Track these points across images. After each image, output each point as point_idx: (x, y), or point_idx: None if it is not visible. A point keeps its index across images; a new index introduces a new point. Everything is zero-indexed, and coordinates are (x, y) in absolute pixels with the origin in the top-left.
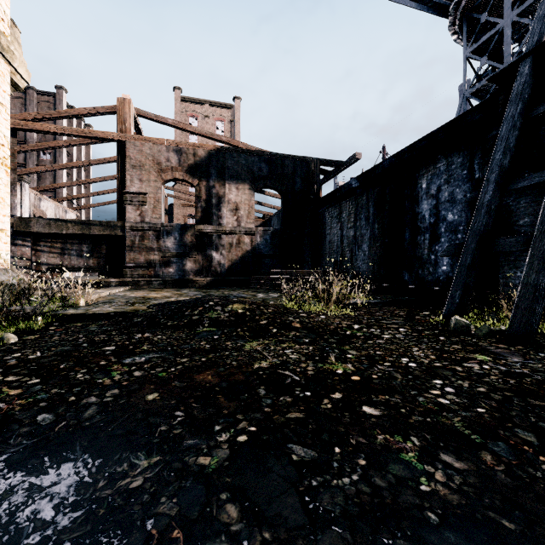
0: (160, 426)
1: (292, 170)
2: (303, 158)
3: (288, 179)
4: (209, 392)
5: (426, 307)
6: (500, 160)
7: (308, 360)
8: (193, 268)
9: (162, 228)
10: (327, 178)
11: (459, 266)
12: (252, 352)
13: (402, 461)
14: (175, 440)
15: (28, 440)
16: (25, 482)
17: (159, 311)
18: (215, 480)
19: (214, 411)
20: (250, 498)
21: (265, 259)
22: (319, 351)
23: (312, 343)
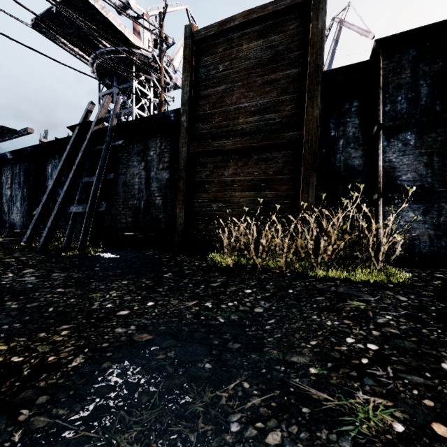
0: None
1: None
2: None
3: None
4: None
5: None
6: (59, 170)
7: None
8: None
9: None
10: (3, 139)
11: (34, 219)
12: None
13: None
14: None
15: None
16: None
17: None
18: None
19: None
20: None
21: None
22: None
23: None
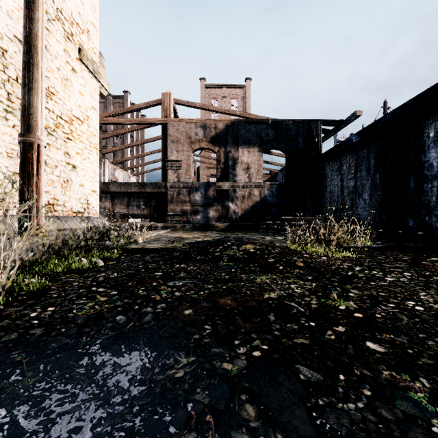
0: (194, 334)
1: (295, 132)
2: (305, 121)
3: (291, 140)
4: (229, 313)
5: (434, 253)
6: None
7: (312, 295)
8: (214, 216)
9: (192, 186)
10: (327, 136)
11: None
12: (262, 285)
13: (410, 400)
14: (205, 347)
15: (112, 332)
16: (111, 360)
17: (191, 248)
18: (236, 383)
19: (233, 329)
20: (265, 403)
21: (271, 208)
22: (322, 288)
23: (315, 280)
